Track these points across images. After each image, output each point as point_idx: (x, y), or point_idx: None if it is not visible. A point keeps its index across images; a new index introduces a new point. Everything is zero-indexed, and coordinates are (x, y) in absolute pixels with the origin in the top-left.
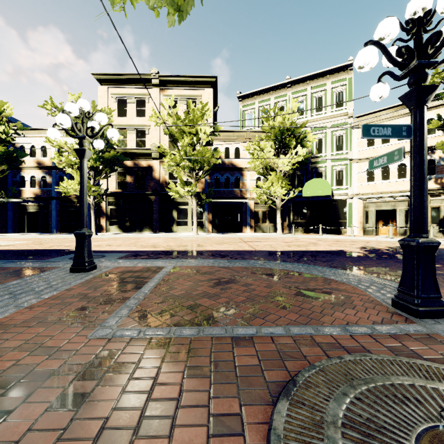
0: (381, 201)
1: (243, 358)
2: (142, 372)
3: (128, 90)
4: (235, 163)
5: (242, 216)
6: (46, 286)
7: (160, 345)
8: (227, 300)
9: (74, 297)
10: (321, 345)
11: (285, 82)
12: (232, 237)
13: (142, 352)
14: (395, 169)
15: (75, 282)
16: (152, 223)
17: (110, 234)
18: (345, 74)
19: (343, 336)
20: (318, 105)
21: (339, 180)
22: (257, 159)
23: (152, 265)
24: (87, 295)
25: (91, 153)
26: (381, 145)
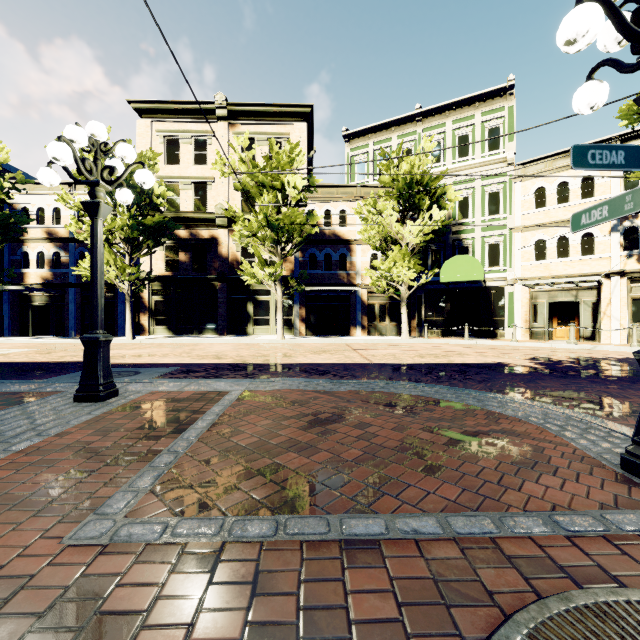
0: (556, 289)
1: (365, 596)
2: (152, 639)
3: (182, 125)
4: (340, 233)
5: (350, 312)
6: (25, 427)
7: (201, 560)
8: (329, 456)
9: (67, 448)
10: (515, 559)
11: (413, 113)
12: (335, 343)
13: (162, 580)
14: (578, 242)
15: (78, 419)
16: (217, 322)
17: (154, 338)
18: (503, 101)
19: (552, 538)
20: (463, 148)
21: (494, 258)
22: (373, 227)
23: (209, 388)
24: (90, 446)
25: (110, 209)
26: (557, 206)
